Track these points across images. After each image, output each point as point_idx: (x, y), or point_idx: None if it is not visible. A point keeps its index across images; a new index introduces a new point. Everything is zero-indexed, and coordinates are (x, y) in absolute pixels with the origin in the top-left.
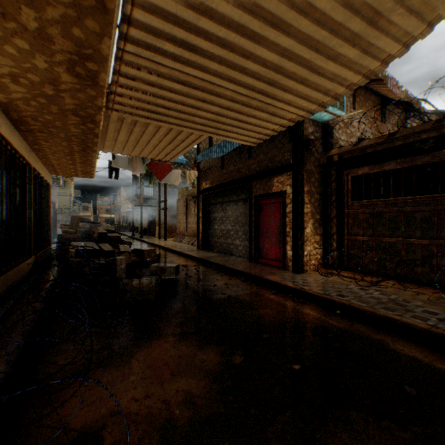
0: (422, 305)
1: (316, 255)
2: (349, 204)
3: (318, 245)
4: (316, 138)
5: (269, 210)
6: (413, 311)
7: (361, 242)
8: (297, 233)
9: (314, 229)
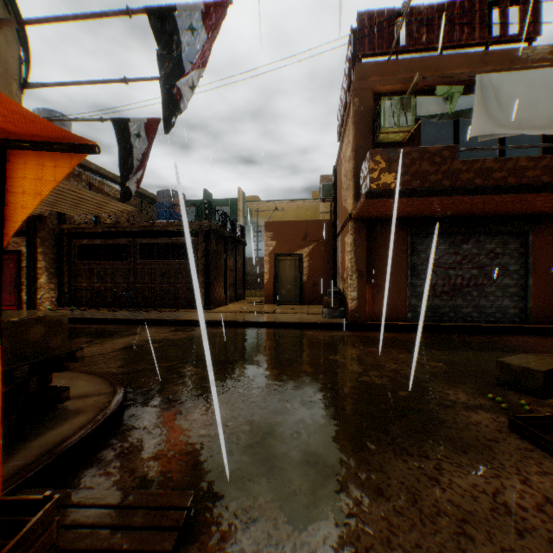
0: (95, 313)
1: (52, 298)
2: (77, 263)
3: (54, 291)
4: (52, 214)
5: (7, 264)
6: (86, 315)
7: (85, 287)
8: (32, 282)
9: (50, 280)
